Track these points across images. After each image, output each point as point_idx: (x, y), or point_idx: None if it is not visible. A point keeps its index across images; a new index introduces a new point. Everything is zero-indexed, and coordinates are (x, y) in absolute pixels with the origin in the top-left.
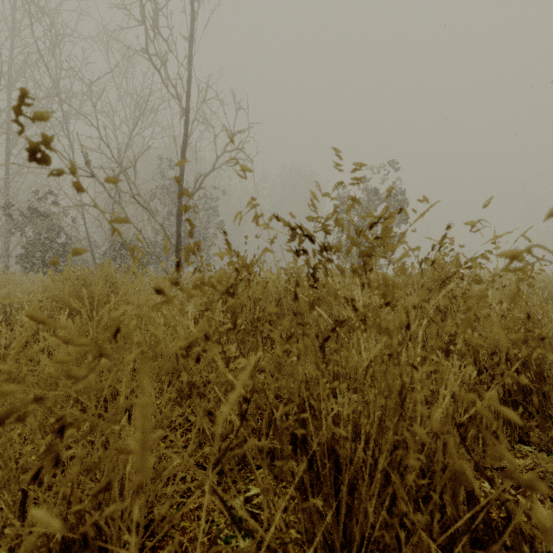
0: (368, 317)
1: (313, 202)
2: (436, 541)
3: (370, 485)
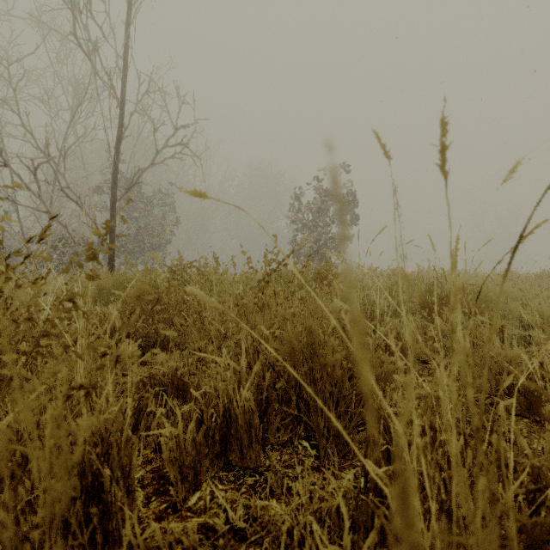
0: None
1: None
2: None
3: None
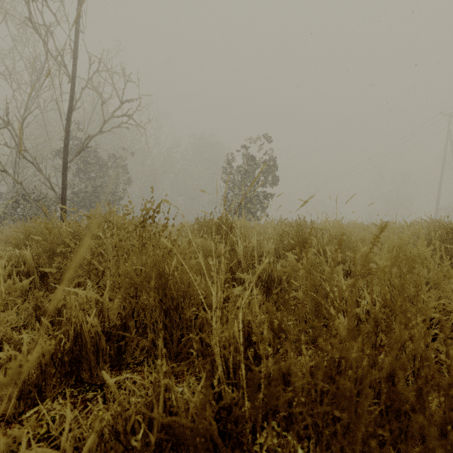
0: None
1: None
2: None
3: None
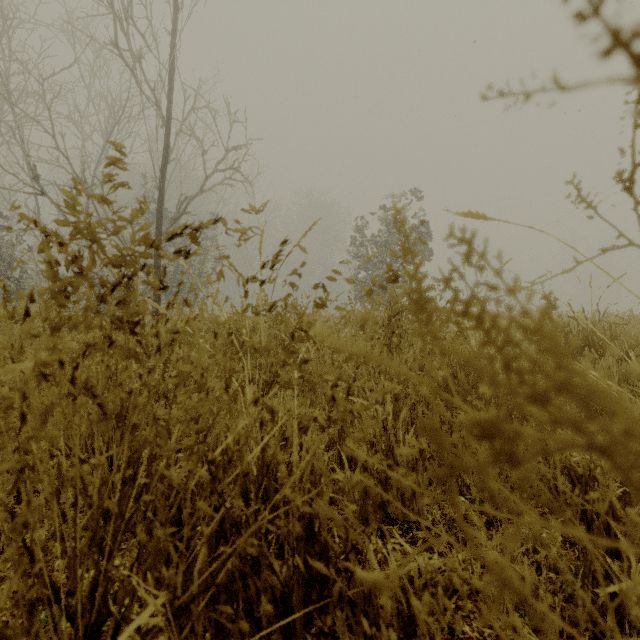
0: (117, 339)
1: (68, 204)
2: (180, 598)
3: (216, 544)
